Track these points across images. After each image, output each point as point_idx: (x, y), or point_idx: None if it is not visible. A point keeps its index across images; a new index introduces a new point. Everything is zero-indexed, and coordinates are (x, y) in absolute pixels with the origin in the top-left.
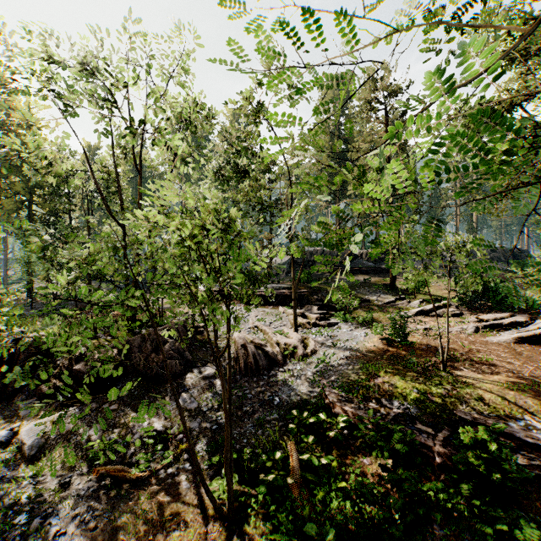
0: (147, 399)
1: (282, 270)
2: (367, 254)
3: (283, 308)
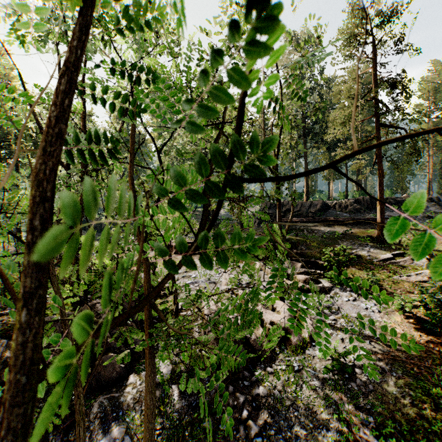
0: (51, 439)
1: (254, 221)
2: (340, 205)
3: (260, 263)
